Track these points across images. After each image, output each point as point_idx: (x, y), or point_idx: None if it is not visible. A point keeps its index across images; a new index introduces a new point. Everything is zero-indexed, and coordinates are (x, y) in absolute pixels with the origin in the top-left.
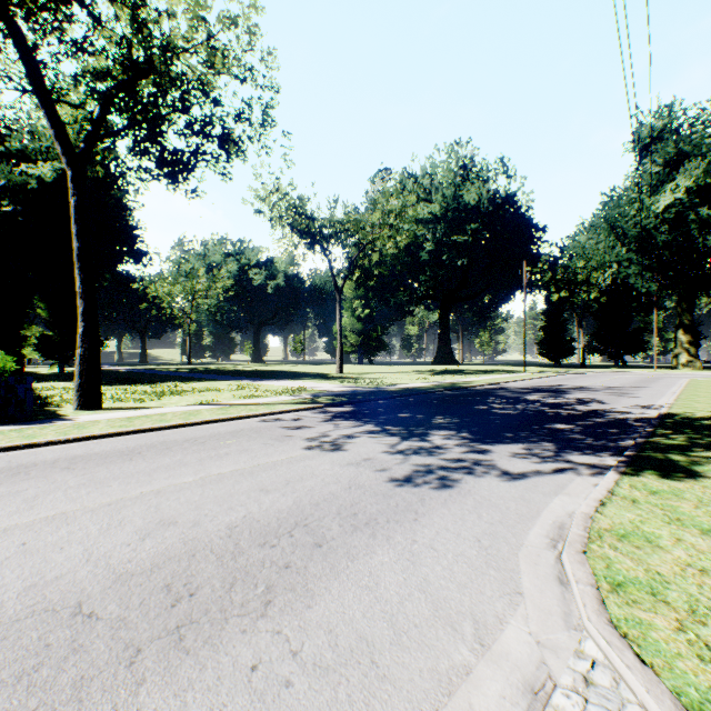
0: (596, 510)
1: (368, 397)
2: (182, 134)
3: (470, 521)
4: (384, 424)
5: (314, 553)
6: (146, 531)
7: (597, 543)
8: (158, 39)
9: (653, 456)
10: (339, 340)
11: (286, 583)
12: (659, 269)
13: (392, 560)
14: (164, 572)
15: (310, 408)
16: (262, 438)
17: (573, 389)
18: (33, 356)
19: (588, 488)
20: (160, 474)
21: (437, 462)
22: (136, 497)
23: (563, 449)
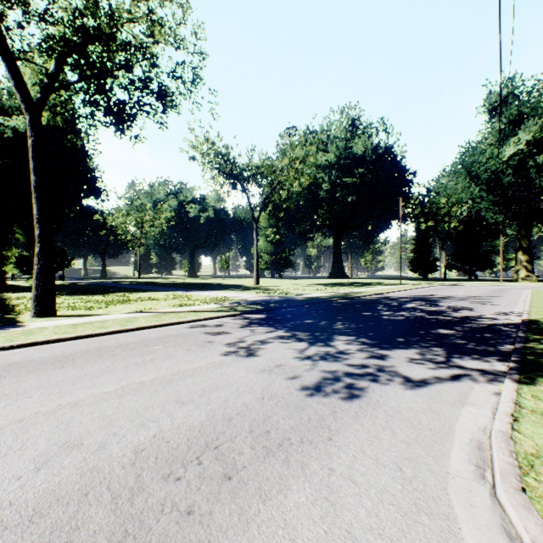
0: (512, 427)
1: (279, 305)
2: (126, 89)
3: (386, 440)
4: (293, 330)
5: (222, 490)
6: (45, 457)
7: (532, 476)
8: (104, 8)
9: (538, 362)
10: (256, 259)
11: (184, 542)
12: (504, 204)
13: (309, 500)
14: (45, 523)
15: (231, 315)
16: (186, 343)
17: (443, 298)
18: (13, 271)
19: (489, 397)
20: (84, 383)
21: (342, 368)
22: (51, 410)
23: (453, 354)
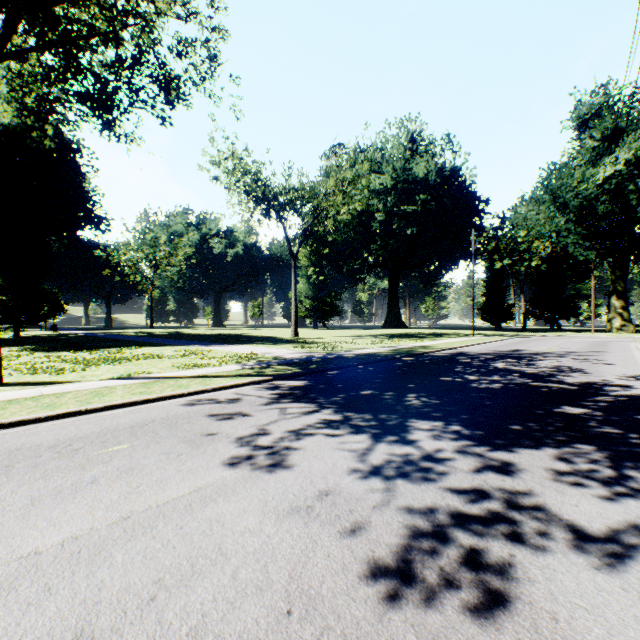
0: None
1: (323, 366)
2: (112, 68)
3: None
4: (346, 409)
5: None
6: None
7: None
8: None
9: None
10: (294, 305)
11: None
12: (597, 238)
13: None
14: None
15: (254, 382)
16: (171, 438)
17: (536, 354)
18: None
19: None
20: None
21: (444, 501)
22: None
23: (620, 460)
